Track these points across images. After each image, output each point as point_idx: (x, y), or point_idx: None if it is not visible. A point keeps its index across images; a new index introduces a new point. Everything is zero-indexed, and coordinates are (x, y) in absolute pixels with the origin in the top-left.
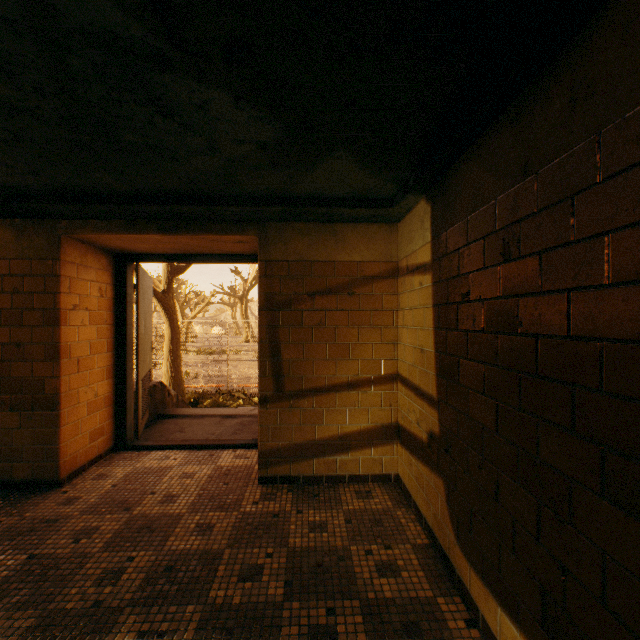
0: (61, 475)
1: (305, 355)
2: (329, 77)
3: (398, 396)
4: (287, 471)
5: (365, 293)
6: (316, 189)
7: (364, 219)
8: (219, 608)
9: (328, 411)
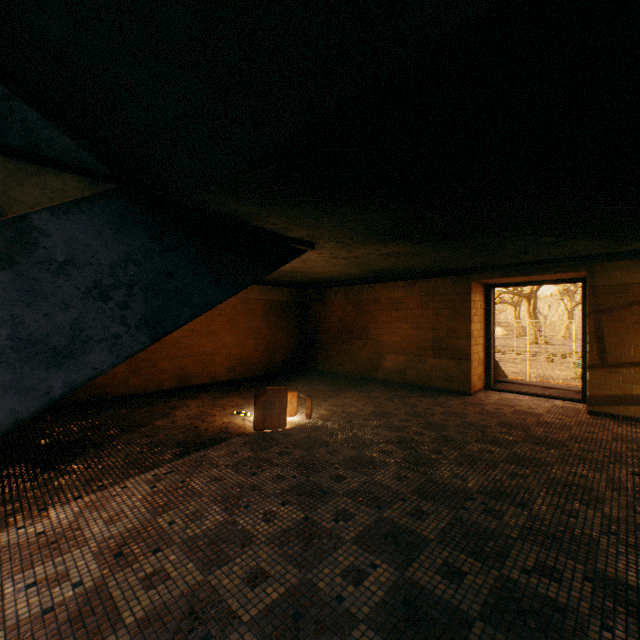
0: (471, 390)
1: (623, 341)
2: (635, 232)
3: None
4: (608, 410)
5: None
6: (631, 249)
7: None
8: (576, 434)
9: None
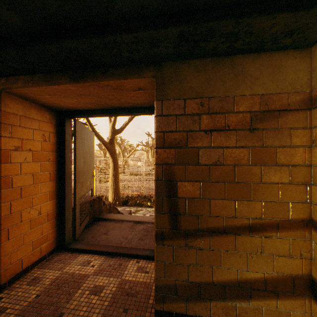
0: (1, 281)
1: (201, 194)
2: None
3: (311, 245)
4: (183, 309)
5: (269, 128)
6: None
7: (272, 43)
8: None
9: (226, 253)
